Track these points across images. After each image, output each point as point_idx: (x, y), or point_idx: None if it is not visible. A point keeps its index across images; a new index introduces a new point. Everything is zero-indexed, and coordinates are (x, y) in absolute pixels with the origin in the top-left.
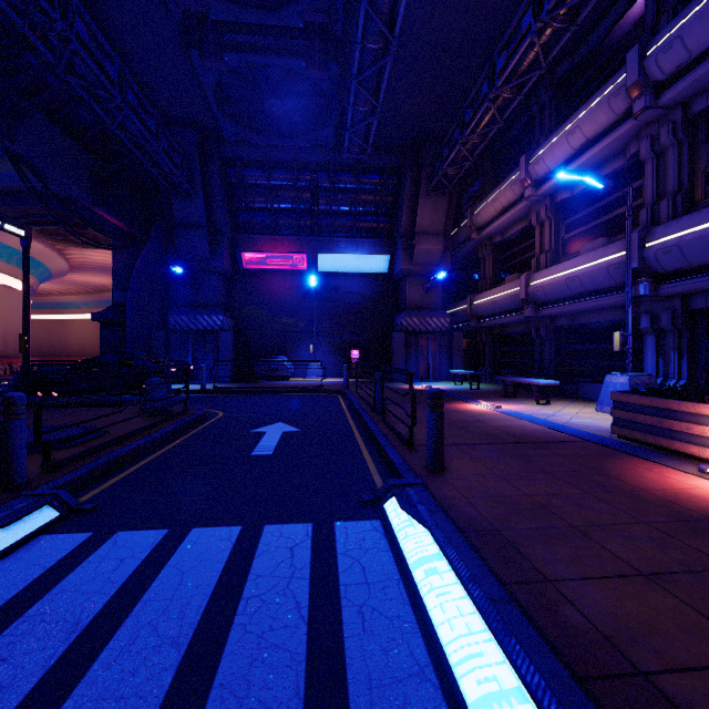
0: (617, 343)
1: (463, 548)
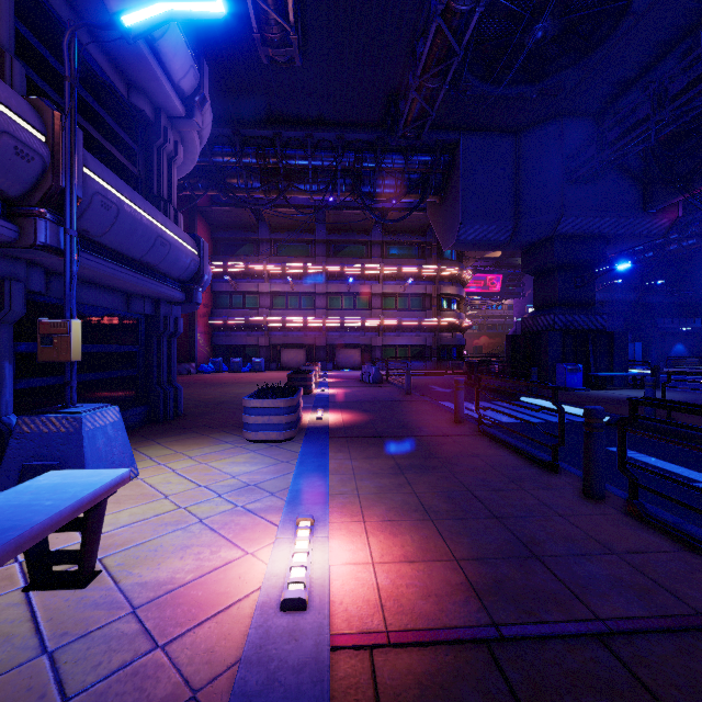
0: (79, 345)
1: (449, 410)
